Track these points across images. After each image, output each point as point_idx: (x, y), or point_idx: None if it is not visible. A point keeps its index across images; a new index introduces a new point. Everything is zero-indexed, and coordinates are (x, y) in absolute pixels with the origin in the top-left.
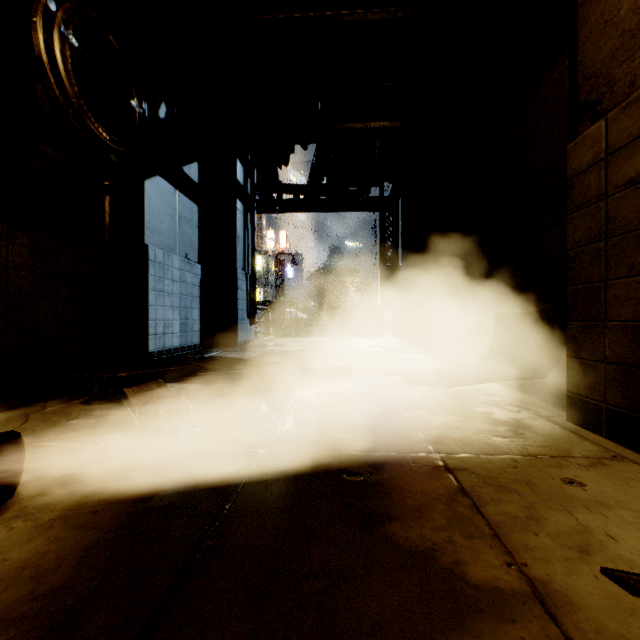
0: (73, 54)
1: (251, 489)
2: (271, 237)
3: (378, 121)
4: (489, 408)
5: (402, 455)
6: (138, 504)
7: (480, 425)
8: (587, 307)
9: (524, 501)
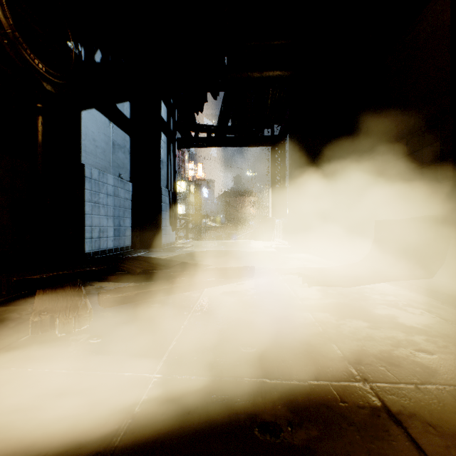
0: None
1: None
2: (191, 168)
3: (272, 71)
4: (390, 310)
5: (324, 385)
6: None
7: (393, 333)
8: None
9: None
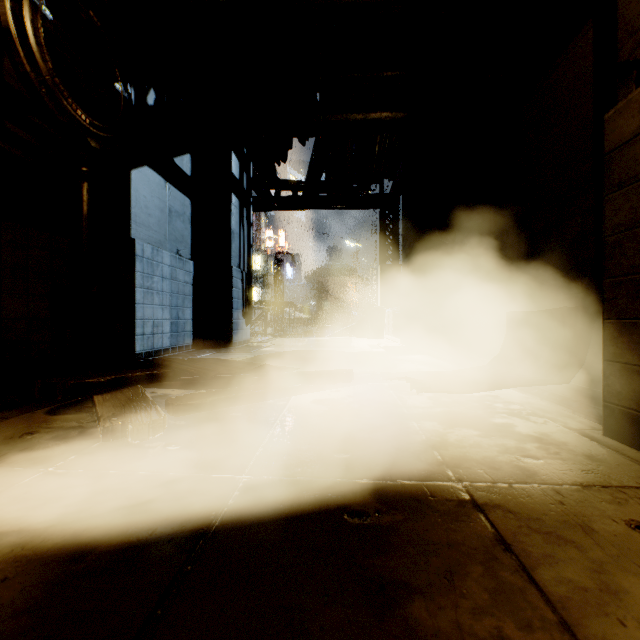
0: (46, 27)
1: (223, 539)
2: (270, 236)
3: (379, 112)
4: (510, 419)
5: (417, 484)
6: (66, 565)
7: (504, 441)
8: (632, 302)
9: (588, 559)
